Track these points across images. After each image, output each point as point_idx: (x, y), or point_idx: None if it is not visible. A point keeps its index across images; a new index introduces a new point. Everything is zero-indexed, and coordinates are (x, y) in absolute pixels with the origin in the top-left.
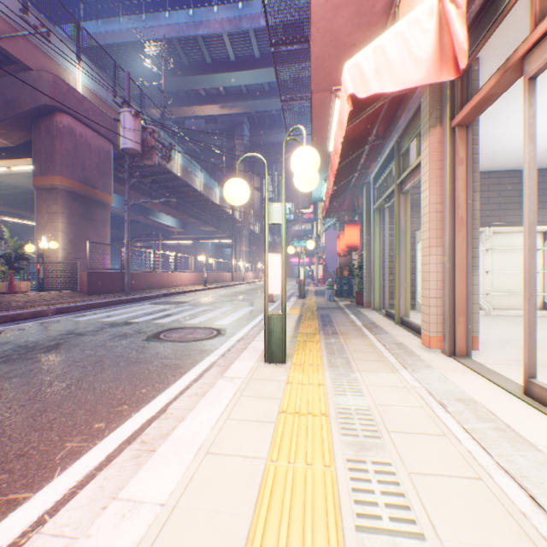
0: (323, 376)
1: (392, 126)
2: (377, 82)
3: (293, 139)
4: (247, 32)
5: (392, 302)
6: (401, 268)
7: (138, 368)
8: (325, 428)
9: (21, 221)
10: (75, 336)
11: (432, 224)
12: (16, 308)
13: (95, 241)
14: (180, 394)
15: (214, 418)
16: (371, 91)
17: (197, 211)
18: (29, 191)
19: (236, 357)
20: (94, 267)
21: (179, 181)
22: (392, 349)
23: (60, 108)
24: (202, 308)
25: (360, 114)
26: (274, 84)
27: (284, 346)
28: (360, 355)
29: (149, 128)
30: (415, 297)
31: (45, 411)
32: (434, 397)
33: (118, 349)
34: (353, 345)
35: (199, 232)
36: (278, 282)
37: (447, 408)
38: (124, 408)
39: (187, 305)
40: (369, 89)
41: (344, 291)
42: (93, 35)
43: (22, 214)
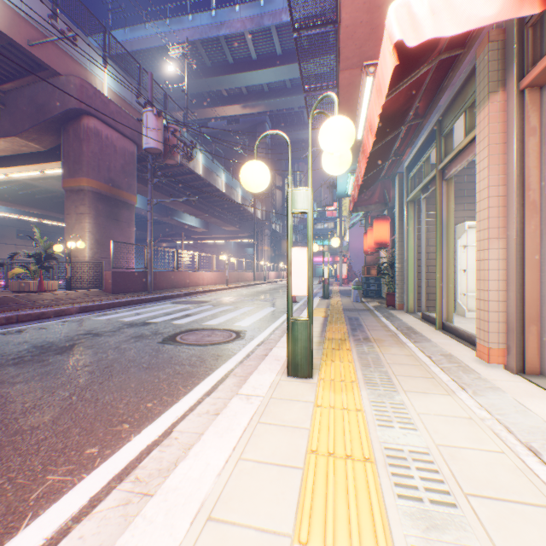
0: (360, 397)
1: (435, 101)
2: (433, 24)
3: (321, 112)
4: (269, 29)
5: (428, 304)
6: (443, 266)
7: (147, 376)
8: (372, 484)
9: (57, 224)
10: (92, 336)
11: (491, 211)
12: (42, 307)
13: (120, 241)
14: (189, 411)
15: (223, 457)
16: (424, 37)
17: (219, 211)
18: (63, 194)
19: (255, 365)
20: (118, 266)
21: (201, 181)
22: (441, 363)
23: (86, 112)
24: (222, 308)
25: (400, 83)
26: (296, 80)
27: (310, 357)
28: (401, 368)
29: (171, 127)
30: (456, 299)
31: (37, 428)
32: (517, 437)
33: (131, 353)
34: (391, 356)
35: (221, 232)
36: (303, 281)
37: (543, 458)
38: (123, 428)
39: (207, 305)
40: (422, 34)
41: (370, 292)
42: (121, 43)
43: (58, 217)
